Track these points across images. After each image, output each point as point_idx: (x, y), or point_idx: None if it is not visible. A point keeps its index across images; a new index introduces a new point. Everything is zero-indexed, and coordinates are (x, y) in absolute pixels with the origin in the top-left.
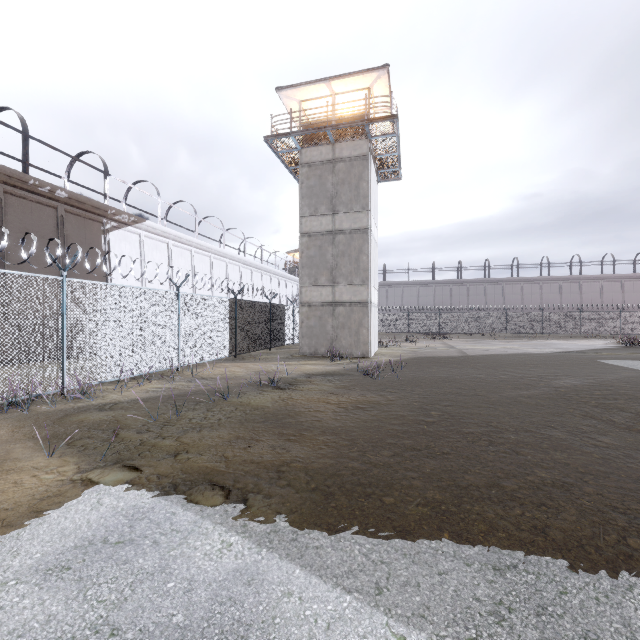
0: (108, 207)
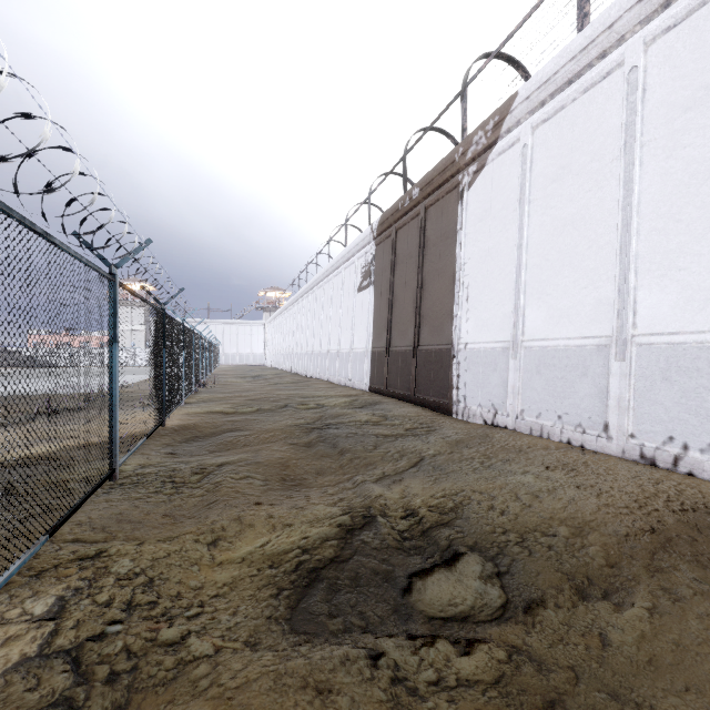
0: (454, 153)
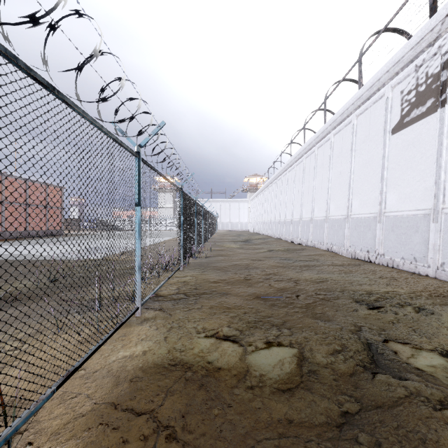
0: None
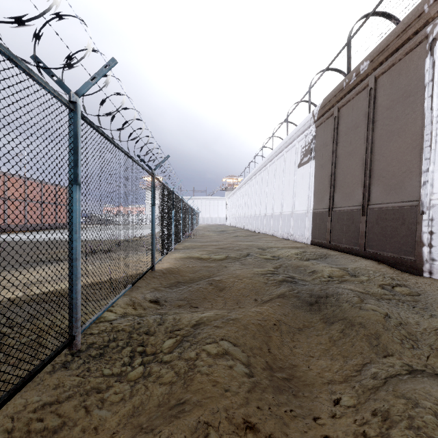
0: (421, 5)
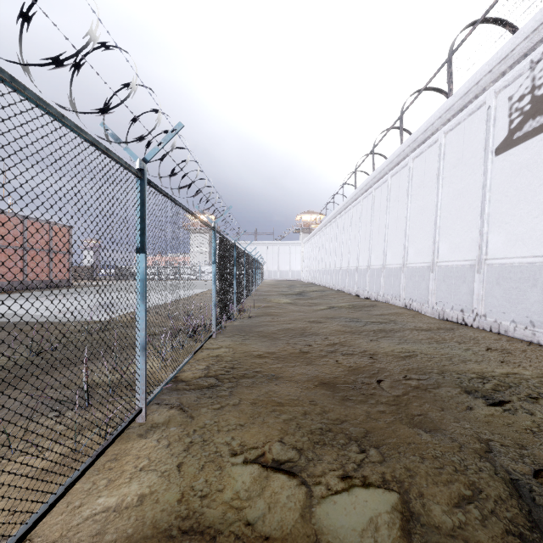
0: None
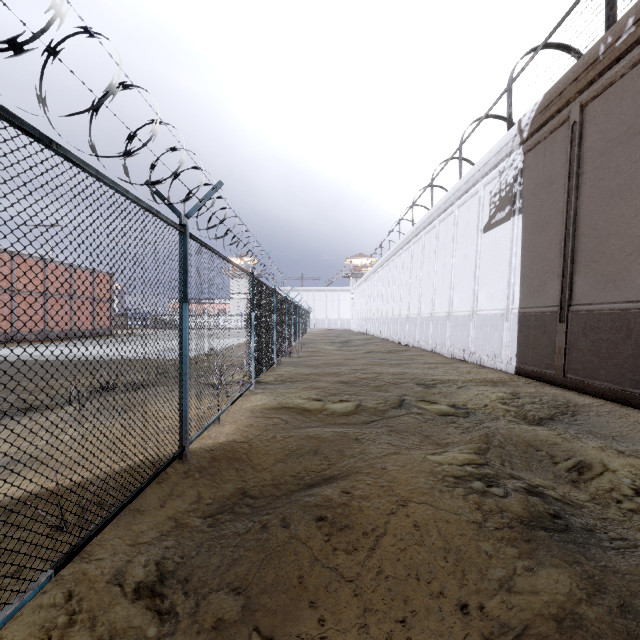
0: None
